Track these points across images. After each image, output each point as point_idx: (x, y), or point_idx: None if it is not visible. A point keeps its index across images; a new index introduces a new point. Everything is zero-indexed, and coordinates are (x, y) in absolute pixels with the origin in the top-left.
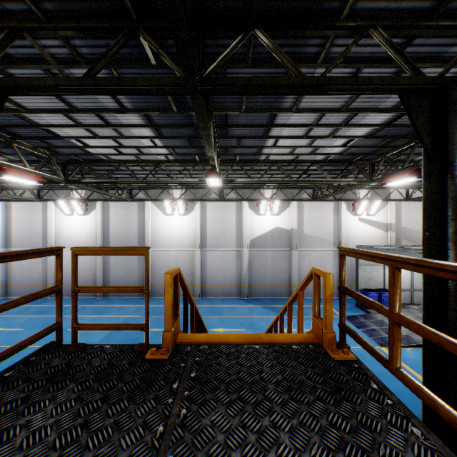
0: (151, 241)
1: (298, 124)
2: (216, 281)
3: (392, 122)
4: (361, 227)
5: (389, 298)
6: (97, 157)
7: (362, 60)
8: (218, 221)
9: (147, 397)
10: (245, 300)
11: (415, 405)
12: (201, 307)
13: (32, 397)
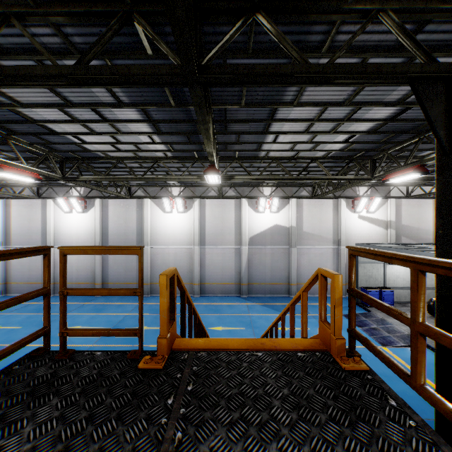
0: (150, 239)
1: (299, 119)
2: (214, 279)
3: (396, 116)
4: (361, 224)
5: (411, 304)
6: (95, 154)
7: (368, 49)
8: (217, 219)
9: (138, 415)
10: (244, 298)
11: (419, 407)
12: (199, 305)
13: (9, 415)
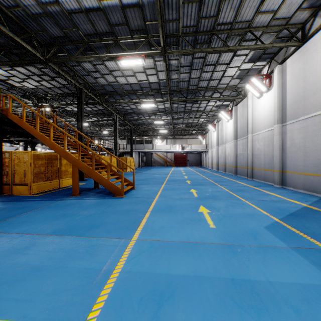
0: (252, 128)
1: None
2: (295, 166)
3: None
4: None
5: None
6: (164, 82)
7: None
8: (297, 79)
9: None
10: None
11: None
12: (248, 187)
13: None
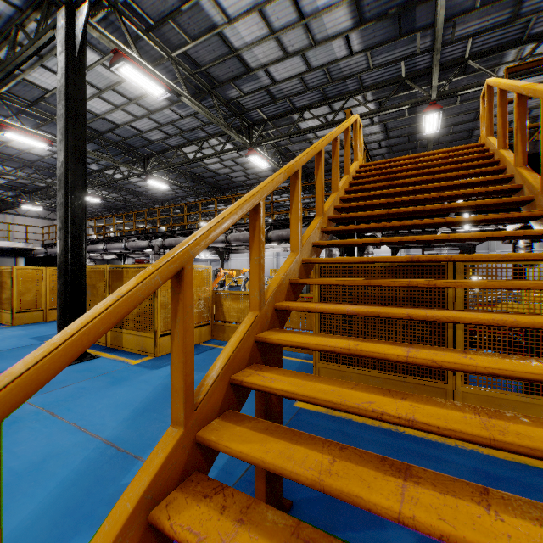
0: None
1: None
2: None
3: None
4: None
5: None
6: None
7: None
8: None
9: None
10: None
11: None
12: None
13: None
